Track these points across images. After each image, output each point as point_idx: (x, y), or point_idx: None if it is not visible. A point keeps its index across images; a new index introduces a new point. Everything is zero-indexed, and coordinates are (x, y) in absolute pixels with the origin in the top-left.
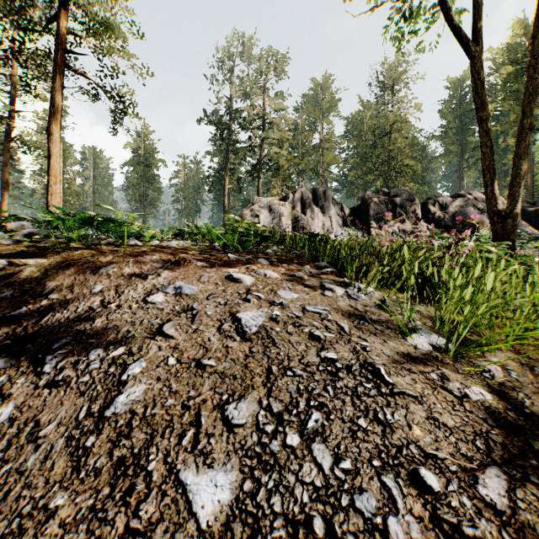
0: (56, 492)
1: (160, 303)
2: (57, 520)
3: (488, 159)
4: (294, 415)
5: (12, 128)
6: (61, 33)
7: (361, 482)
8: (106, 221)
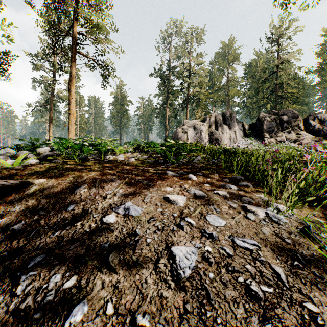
0: None
1: (112, 224)
2: None
3: None
4: None
5: (53, 89)
6: (75, 34)
7: None
8: (90, 145)
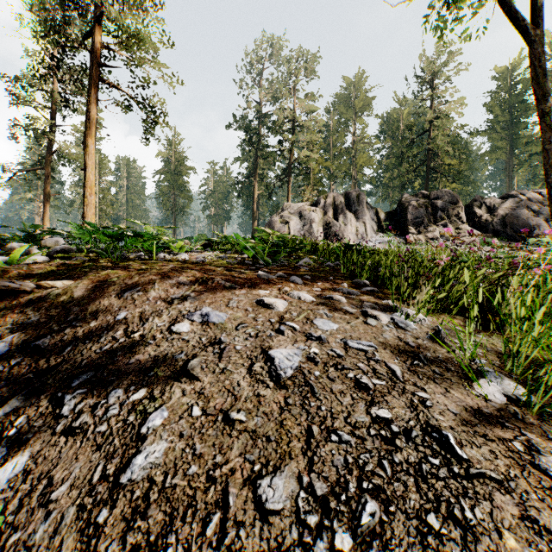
0: None
1: (185, 333)
2: None
3: (551, 157)
4: (343, 502)
5: (52, 142)
6: (95, 47)
7: None
8: (135, 235)
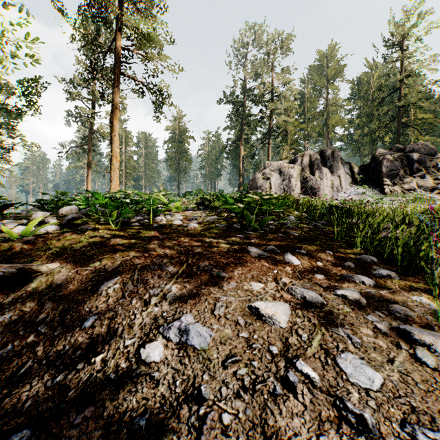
0: None
1: (156, 365)
2: None
3: None
4: None
5: (92, 125)
6: (119, 50)
7: None
8: (133, 204)
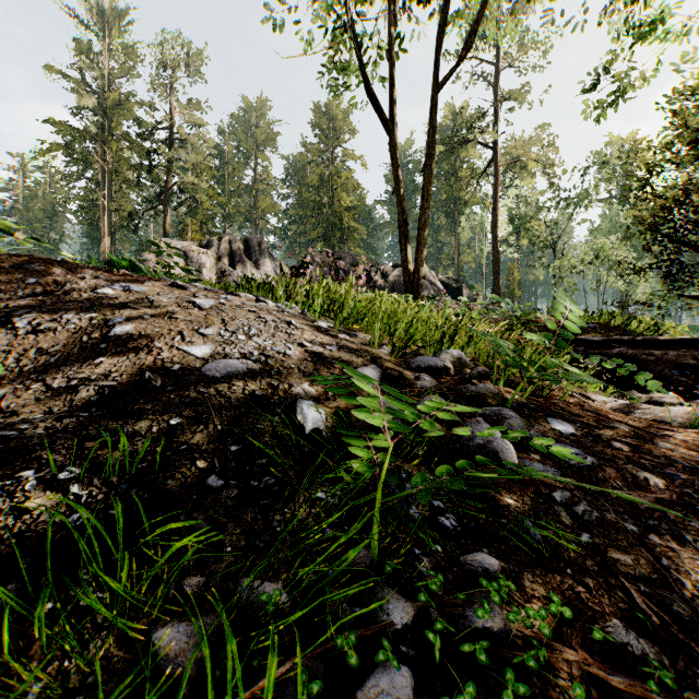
0: (94, 361)
1: (112, 294)
2: (107, 364)
3: (403, 227)
4: (242, 331)
5: None
6: None
7: (276, 345)
8: None
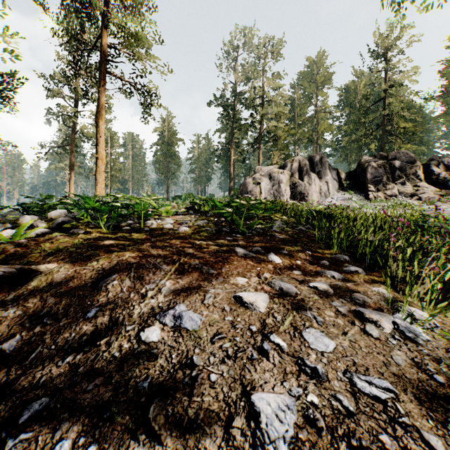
0: None
1: (154, 344)
2: None
3: None
4: None
5: (75, 124)
6: (105, 48)
7: None
8: (124, 208)
